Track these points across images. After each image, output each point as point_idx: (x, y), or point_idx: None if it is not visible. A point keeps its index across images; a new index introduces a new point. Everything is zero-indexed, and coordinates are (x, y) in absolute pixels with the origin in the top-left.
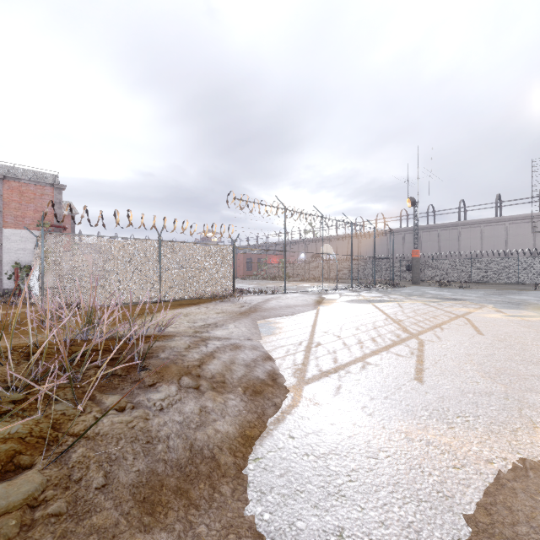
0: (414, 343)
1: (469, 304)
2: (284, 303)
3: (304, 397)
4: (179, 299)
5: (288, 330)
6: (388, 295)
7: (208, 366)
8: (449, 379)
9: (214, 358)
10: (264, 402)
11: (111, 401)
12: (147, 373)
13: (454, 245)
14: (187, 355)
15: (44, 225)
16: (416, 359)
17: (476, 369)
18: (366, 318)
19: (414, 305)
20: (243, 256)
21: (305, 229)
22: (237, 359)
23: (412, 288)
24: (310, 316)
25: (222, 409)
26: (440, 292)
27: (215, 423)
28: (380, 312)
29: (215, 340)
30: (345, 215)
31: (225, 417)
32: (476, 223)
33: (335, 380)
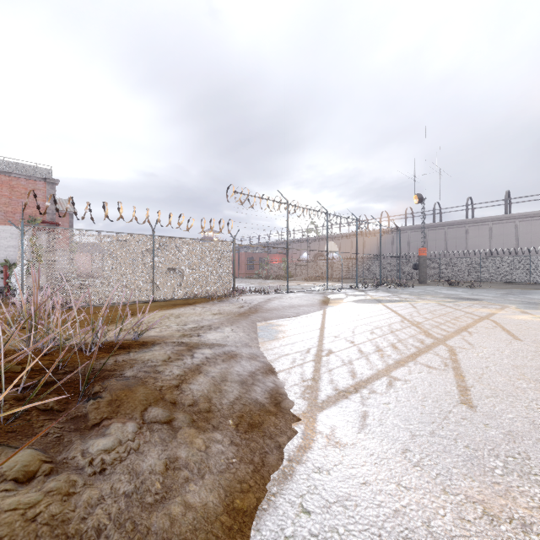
0: (444, 351)
1: (488, 304)
2: (287, 303)
3: (319, 433)
4: (174, 298)
5: (292, 334)
6: (397, 295)
7: (190, 387)
8: (507, 402)
9: (200, 373)
10: (264, 442)
11: (13, 462)
12: (95, 403)
13: (461, 243)
14: (164, 371)
15: (35, 221)
16: (453, 372)
17: (535, 387)
18: (380, 320)
19: (428, 305)
20: (244, 256)
21: (307, 227)
22: (230, 375)
23: (420, 288)
24: (316, 318)
25: (200, 462)
26: (451, 291)
27: (187, 488)
28: (394, 313)
29: (205, 348)
30: (350, 211)
31: (204, 475)
32: (484, 220)
33: (357, 405)
